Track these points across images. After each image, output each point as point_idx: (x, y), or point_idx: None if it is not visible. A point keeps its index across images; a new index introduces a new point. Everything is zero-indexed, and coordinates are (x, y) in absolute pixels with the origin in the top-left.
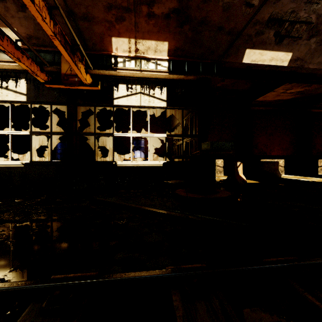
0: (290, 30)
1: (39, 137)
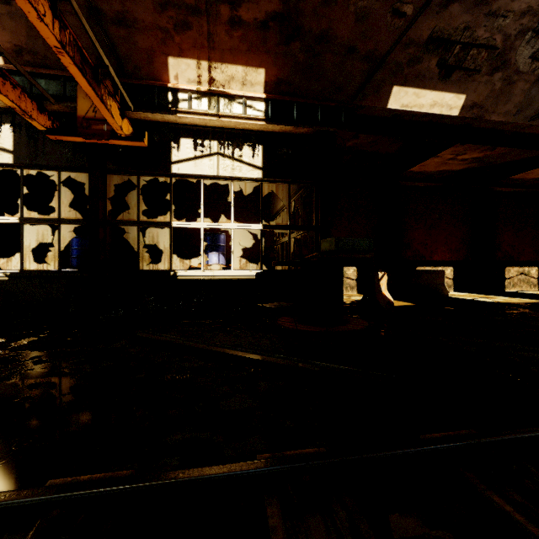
0: (462, 58)
1: (40, 228)
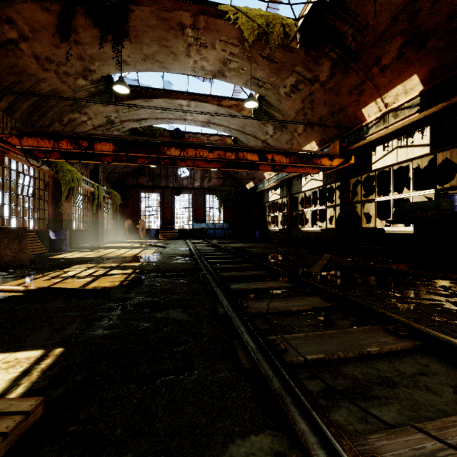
0: None
1: (368, 204)
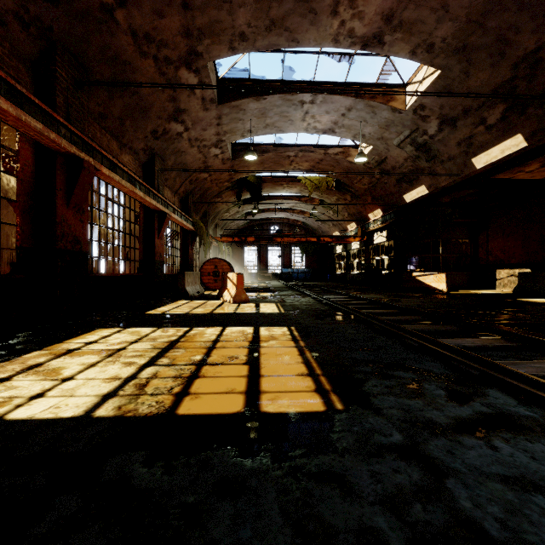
0: (409, 178)
1: None
